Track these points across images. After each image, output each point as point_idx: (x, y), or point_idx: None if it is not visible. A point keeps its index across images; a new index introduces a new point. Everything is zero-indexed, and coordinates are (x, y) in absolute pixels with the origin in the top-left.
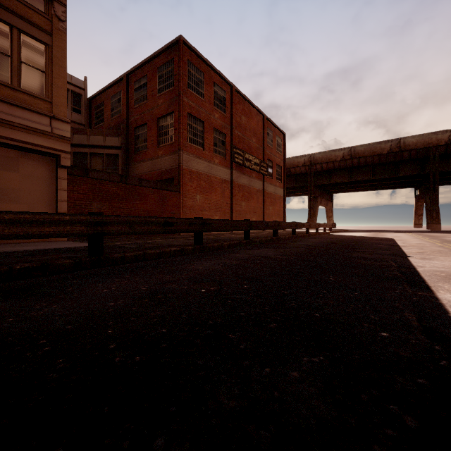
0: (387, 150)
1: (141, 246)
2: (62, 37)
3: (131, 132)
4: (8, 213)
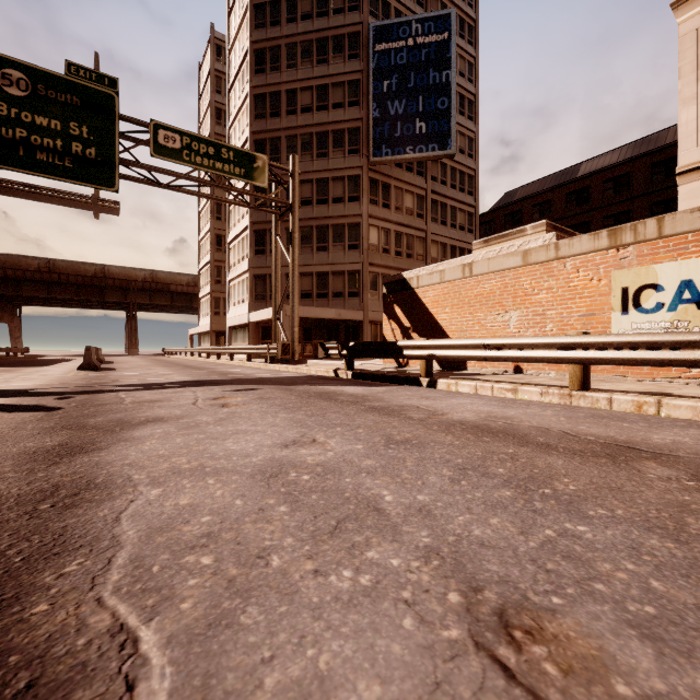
0: (92, 273)
1: None
2: None
3: None
4: None
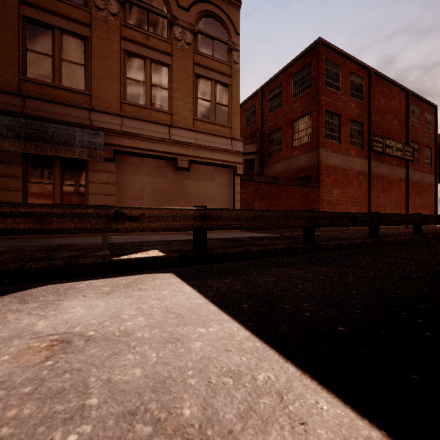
0: None
1: (318, 237)
2: (237, 76)
3: (265, 138)
4: (274, 211)
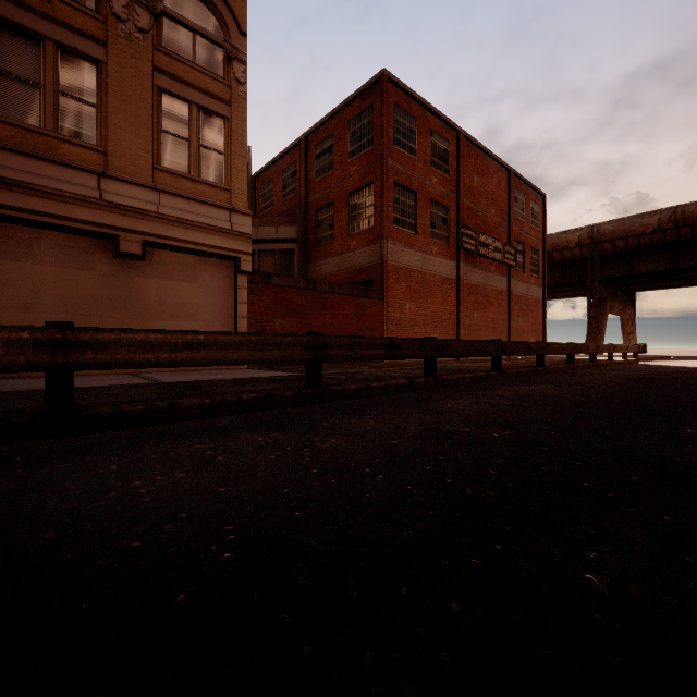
0: None
1: (352, 377)
2: (242, 105)
3: (310, 217)
4: (236, 335)
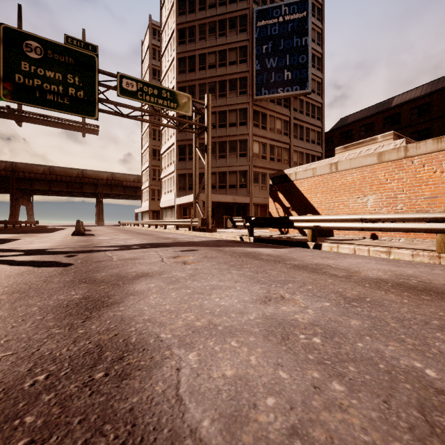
0: (76, 174)
1: None
2: None
3: None
4: None
